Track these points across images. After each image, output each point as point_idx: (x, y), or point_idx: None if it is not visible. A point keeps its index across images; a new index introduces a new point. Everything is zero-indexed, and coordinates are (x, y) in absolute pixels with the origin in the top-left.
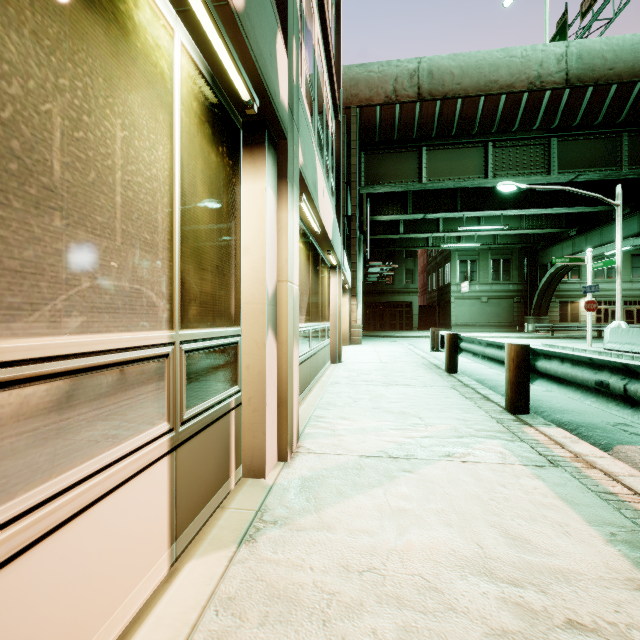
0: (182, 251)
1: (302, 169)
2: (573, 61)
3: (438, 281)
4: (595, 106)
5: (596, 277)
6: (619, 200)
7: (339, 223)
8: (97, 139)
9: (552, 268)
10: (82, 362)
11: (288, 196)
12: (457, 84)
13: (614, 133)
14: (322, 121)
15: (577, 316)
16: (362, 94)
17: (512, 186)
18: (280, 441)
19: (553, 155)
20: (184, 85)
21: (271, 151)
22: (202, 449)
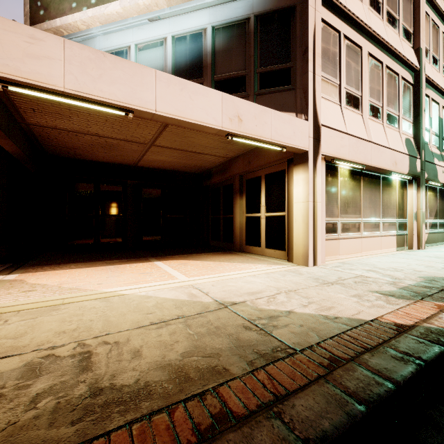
0: (397, 208)
1: (427, 178)
2: None
3: None
4: None
5: None
6: None
7: None
8: (390, 200)
9: None
10: (389, 222)
11: (420, 190)
12: None
13: None
14: None
15: None
16: None
17: None
18: (418, 245)
19: None
20: (397, 184)
21: (415, 182)
22: (400, 238)
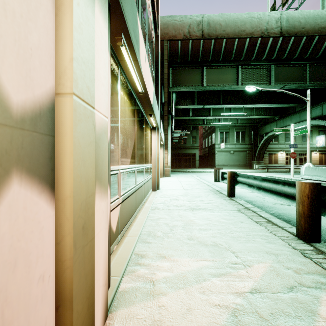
0: None
1: None
2: (284, 22)
3: (208, 142)
4: (294, 48)
5: (286, 141)
6: (309, 98)
7: (157, 100)
8: None
9: (266, 136)
10: None
11: None
12: (223, 31)
13: (302, 64)
14: (145, 19)
15: (277, 161)
16: (170, 33)
17: (253, 88)
18: None
19: (272, 74)
20: None
21: None
22: None
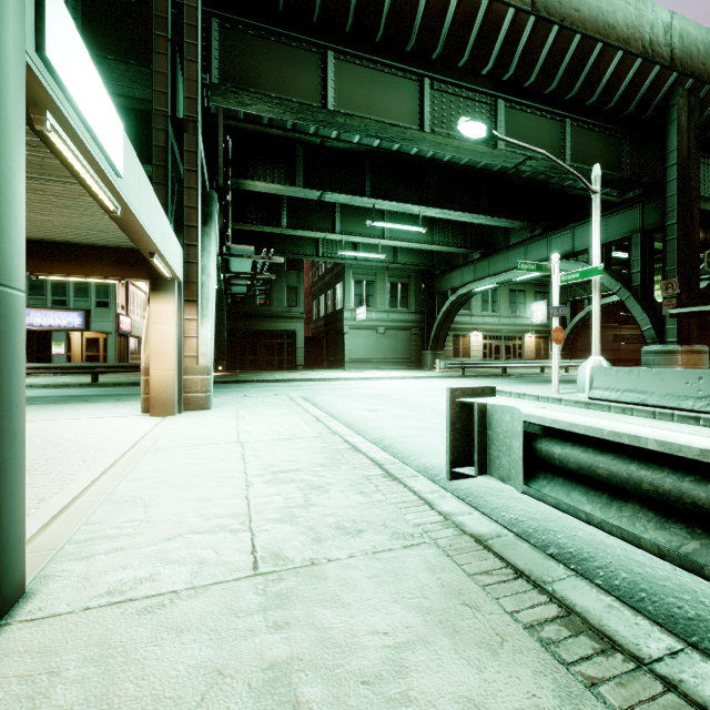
0: None
1: None
2: None
3: (327, 306)
4: (554, 61)
5: (483, 310)
6: (598, 185)
7: None
8: None
9: (453, 296)
10: None
11: None
12: None
13: (558, 116)
14: None
15: (468, 351)
16: None
17: (482, 127)
18: None
19: (500, 124)
20: None
21: None
22: None
